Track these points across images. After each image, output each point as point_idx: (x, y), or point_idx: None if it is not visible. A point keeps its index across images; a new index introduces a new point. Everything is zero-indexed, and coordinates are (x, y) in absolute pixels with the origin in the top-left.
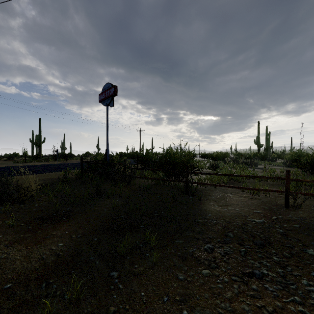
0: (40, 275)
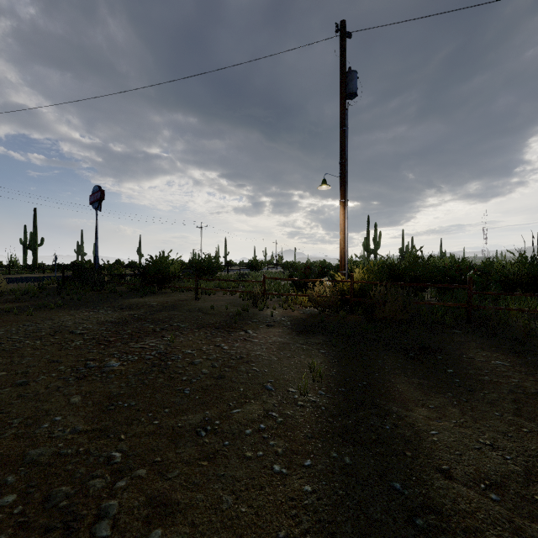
0: None
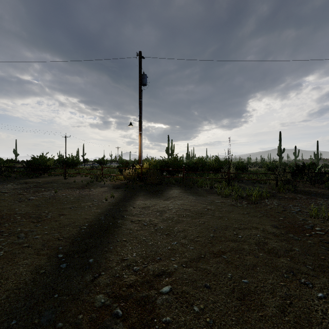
0: None
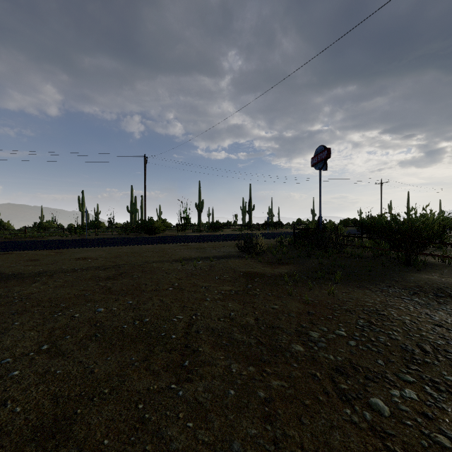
0: (280, 275)
